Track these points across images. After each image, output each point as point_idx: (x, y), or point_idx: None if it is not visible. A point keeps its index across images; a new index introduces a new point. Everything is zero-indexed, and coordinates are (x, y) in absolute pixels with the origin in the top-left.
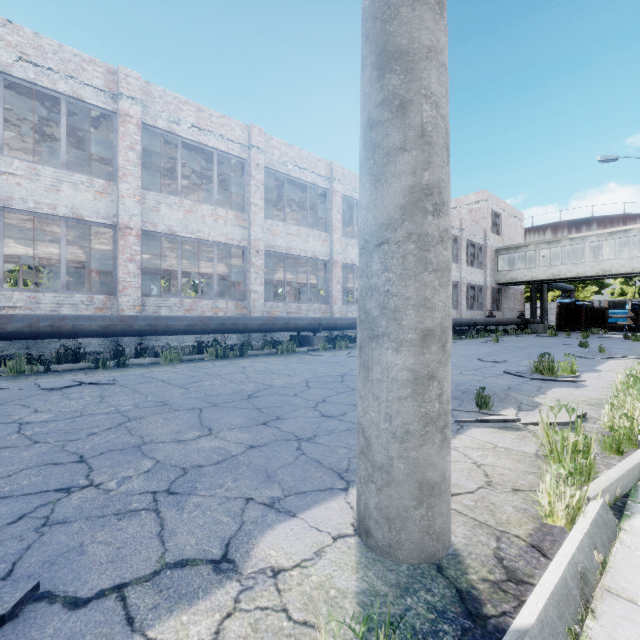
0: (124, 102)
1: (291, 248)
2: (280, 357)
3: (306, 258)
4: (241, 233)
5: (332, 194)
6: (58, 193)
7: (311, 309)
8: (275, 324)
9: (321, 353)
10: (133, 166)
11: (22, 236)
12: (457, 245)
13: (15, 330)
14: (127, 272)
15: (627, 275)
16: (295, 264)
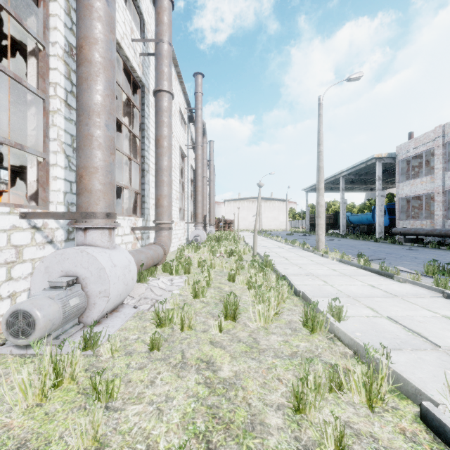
0: None
1: None
2: None
3: None
4: None
5: None
6: None
7: None
8: None
9: None
10: None
11: None
12: None
13: (436, 234)
14: None
15: None
16: None
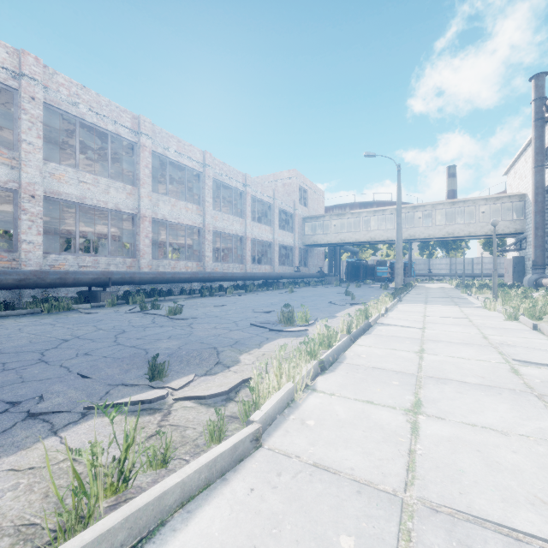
0: None
1: (85, 197)
2: (36, 317)
3: (107, 210)
4: (7, 173)
5: (139, 148)
6: None
7: (113, 263)
8: (43, 279)
9: (98, 310)
10: None
11: None
12: (271, 211)
13: None
14: None
15: (385, 242)
16: (106, 216)
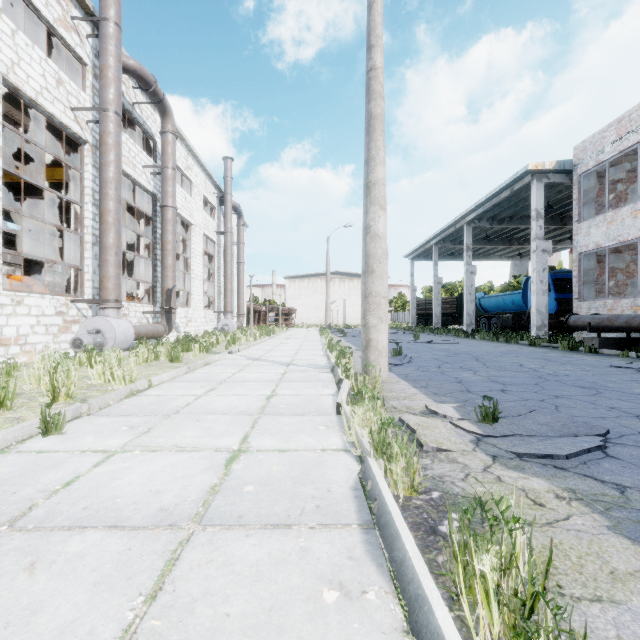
0: None
1: None
2: None
3: None
4: None
5: None
6: None
7: None
8: None
9: None
10: None
11: None
12: None
13: None
14: None
15: None
16: None
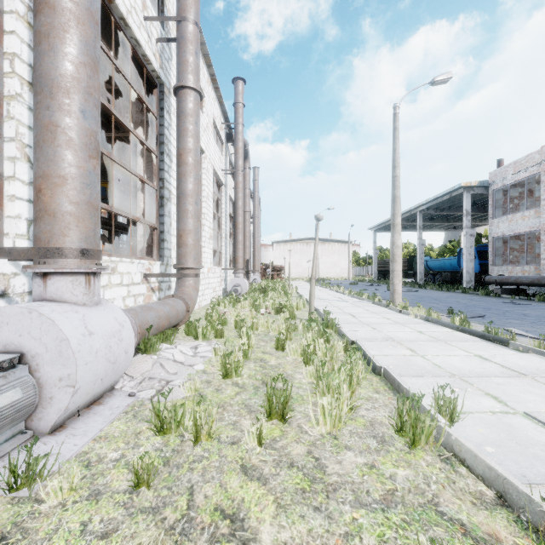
0: None
1: None
2: None
3: None
4: None
5: None
6: None
7: None
8: None
9: None
10: None
11: None
12: None
13: (544, 283)
14: None
15: None
16: None
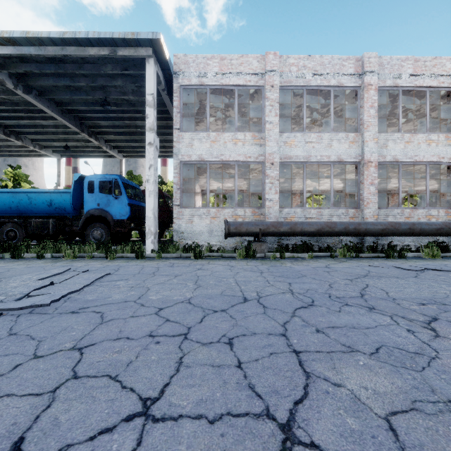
0: (367, 77)
1: None
2: None
3: None
4: (450, 151)
5: None
6: (330, 148)
7: None
8: None
9: None
10: (372, 119)
11: (280, 178)
12: None
13: (338, 231)
14: (369, 192)
15: None
16: None
